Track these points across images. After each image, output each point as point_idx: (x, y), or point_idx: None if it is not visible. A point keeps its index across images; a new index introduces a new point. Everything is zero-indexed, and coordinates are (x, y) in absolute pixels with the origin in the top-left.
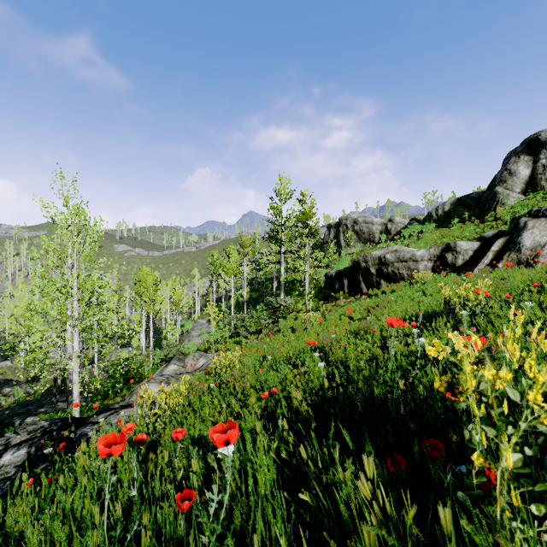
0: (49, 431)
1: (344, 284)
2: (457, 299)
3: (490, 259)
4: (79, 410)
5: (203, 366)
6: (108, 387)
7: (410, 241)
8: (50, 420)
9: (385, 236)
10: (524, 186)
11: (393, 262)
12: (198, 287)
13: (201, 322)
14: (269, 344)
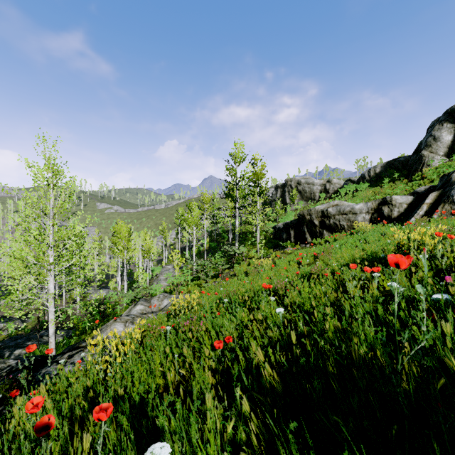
0: (15, 370)
1: (291, 234)
2: (412, 243)
3: (424, 210)
4: (54, 346)
5: (167, 306)
6: (86, 324)
7: (346, 198)
8: (19, 358)
9: (324, 195)
10: (447, 150)
11: (334, 215)
12: (166, 238)
13: (168, 268)
14: (225, 286)
